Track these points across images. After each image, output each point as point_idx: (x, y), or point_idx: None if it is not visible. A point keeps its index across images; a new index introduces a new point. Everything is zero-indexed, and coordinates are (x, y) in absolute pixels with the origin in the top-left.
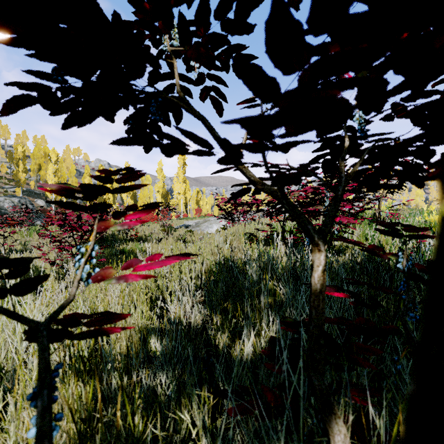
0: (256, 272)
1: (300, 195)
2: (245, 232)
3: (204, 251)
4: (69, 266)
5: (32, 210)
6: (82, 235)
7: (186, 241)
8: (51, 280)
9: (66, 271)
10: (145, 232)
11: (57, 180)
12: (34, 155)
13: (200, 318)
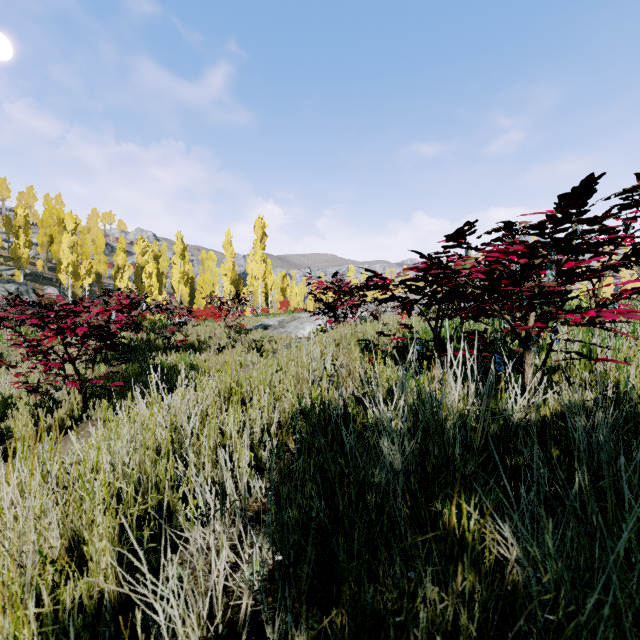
0: (401, 451)
1: (472, 267)
2: (356, 337)
3: (283, 376)
4: (60, 394)
5: (22, 302)
6: (81, 343)
7: (263, 350)
8: (24, 421)
9: (55, 403)
10: (200, 336)
11: (76, 259)
12: (43, 221)
13: (255, 584)
